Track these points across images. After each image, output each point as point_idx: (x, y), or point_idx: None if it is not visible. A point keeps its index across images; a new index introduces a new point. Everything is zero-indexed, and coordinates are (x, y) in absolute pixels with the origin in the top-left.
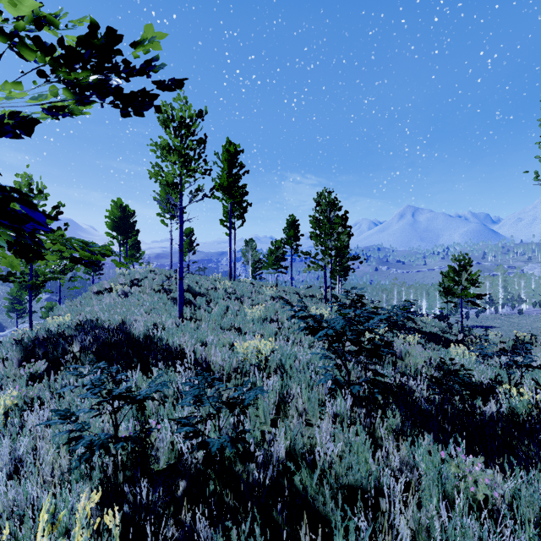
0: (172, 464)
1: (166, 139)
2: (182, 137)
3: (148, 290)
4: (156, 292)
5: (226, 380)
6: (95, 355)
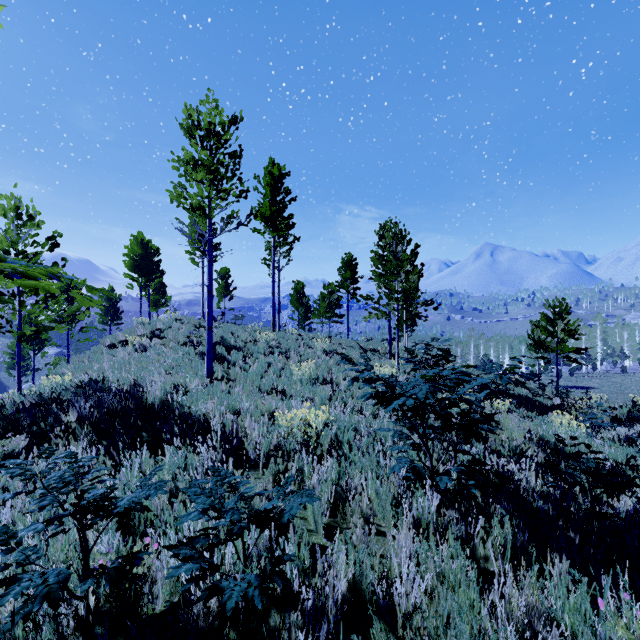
0: (176, 603)
1: (190, 152)
2: (210, 149)
3: (172, 343)
4: (182, 345)
5: (263, 463)
6: (94, 427)
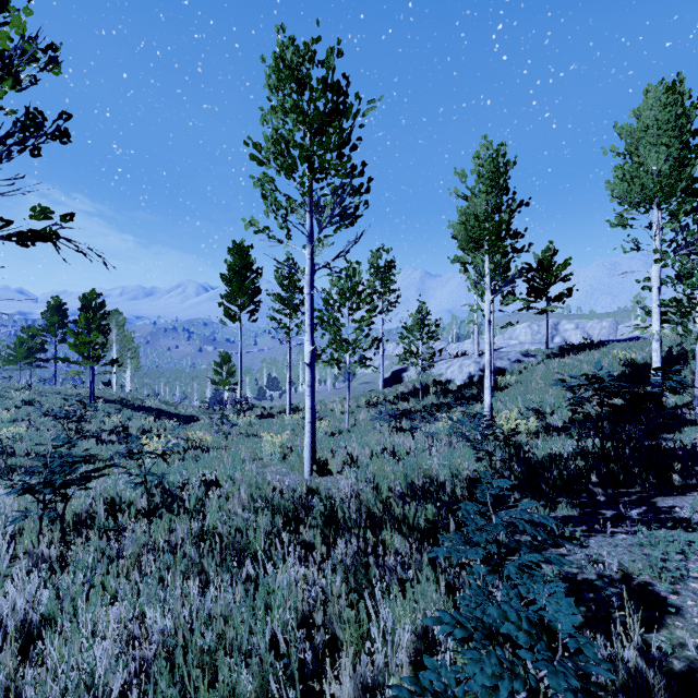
0: None
1: None
2: None
3: None
4: None
5: None
6: None
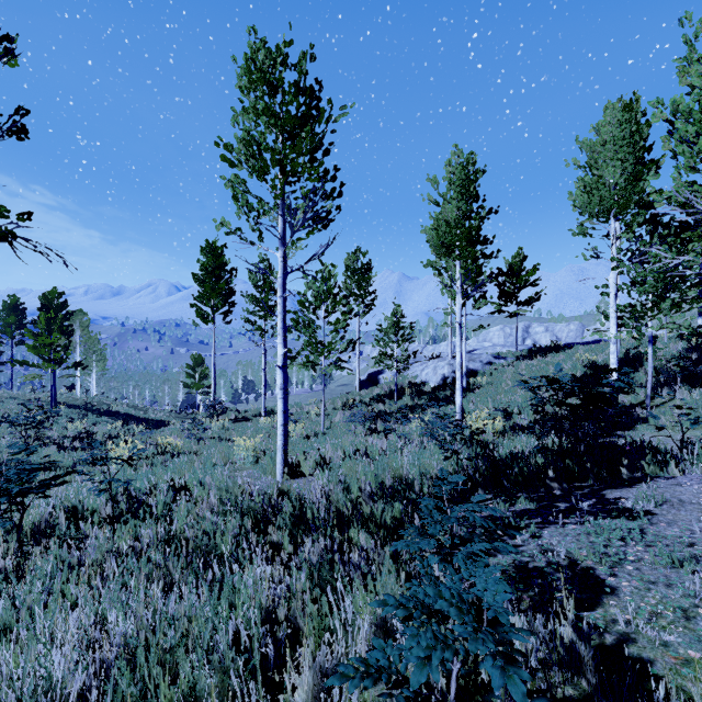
0: None
1: None
2: None
3: None
4: None
5: None
6: None
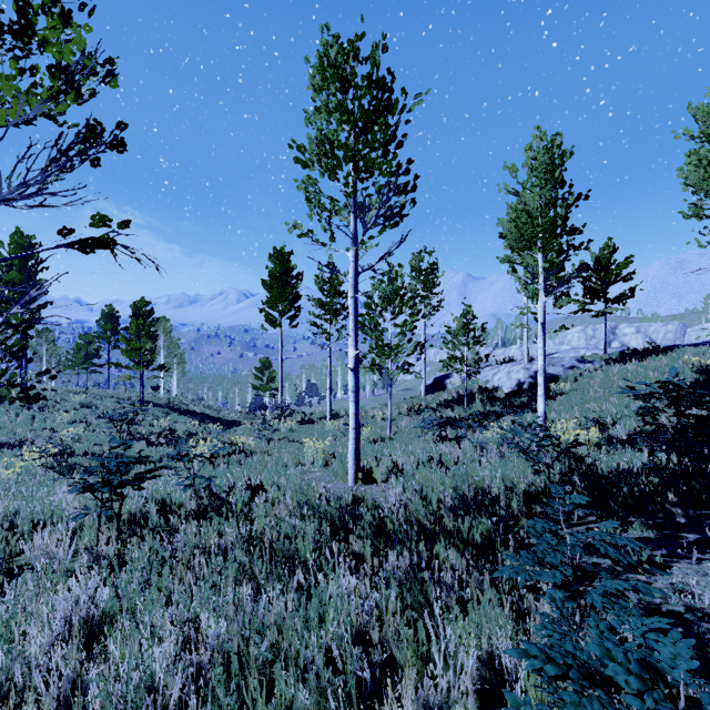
0: None
1: None
2: None
3: None
4: None
5: None
6: None
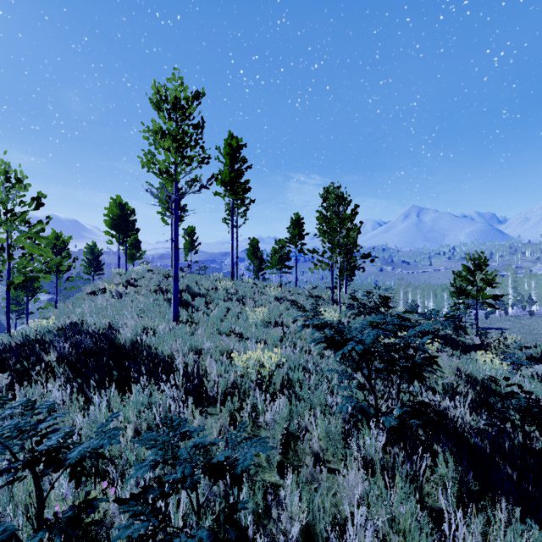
0: None
1: (158, 123)
2: (176, 120)
3: (144, 290)
4: (153, 292)
5: (221, 400)
6: (70, 366)
